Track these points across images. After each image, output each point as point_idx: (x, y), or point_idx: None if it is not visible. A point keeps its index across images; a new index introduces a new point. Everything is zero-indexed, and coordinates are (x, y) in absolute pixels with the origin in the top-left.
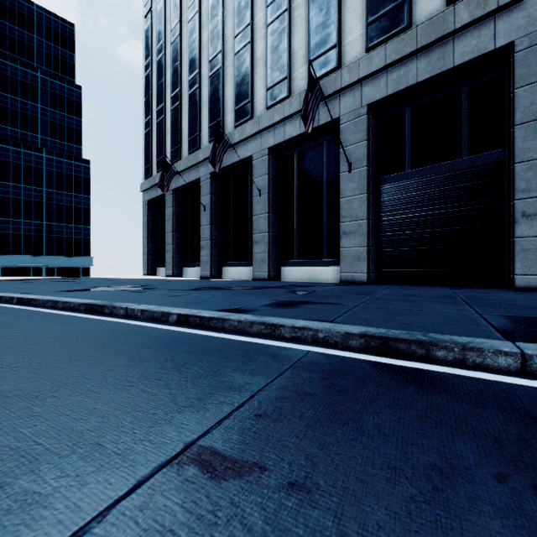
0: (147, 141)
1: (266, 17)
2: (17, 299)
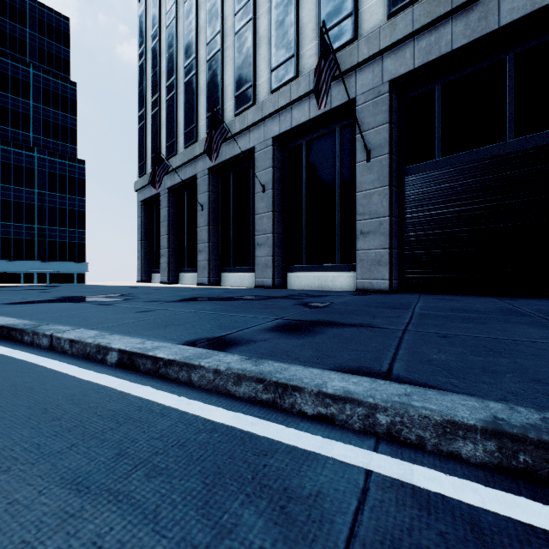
0: (141, 136)
1: None
2: None
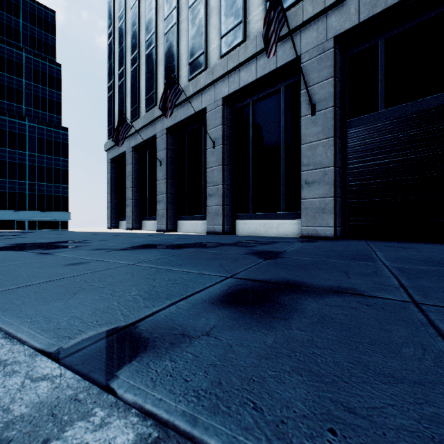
0: (110, 103)
1: None
2: None
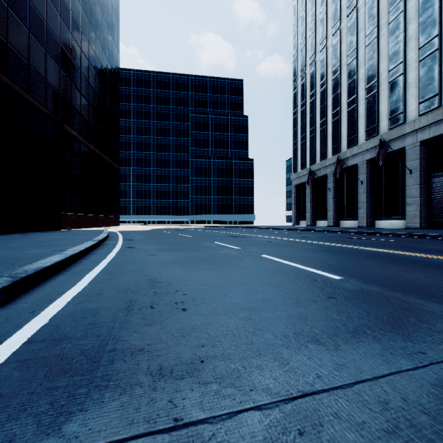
0: (294, 153)
1: (365, 94)
2: (285, 229)
